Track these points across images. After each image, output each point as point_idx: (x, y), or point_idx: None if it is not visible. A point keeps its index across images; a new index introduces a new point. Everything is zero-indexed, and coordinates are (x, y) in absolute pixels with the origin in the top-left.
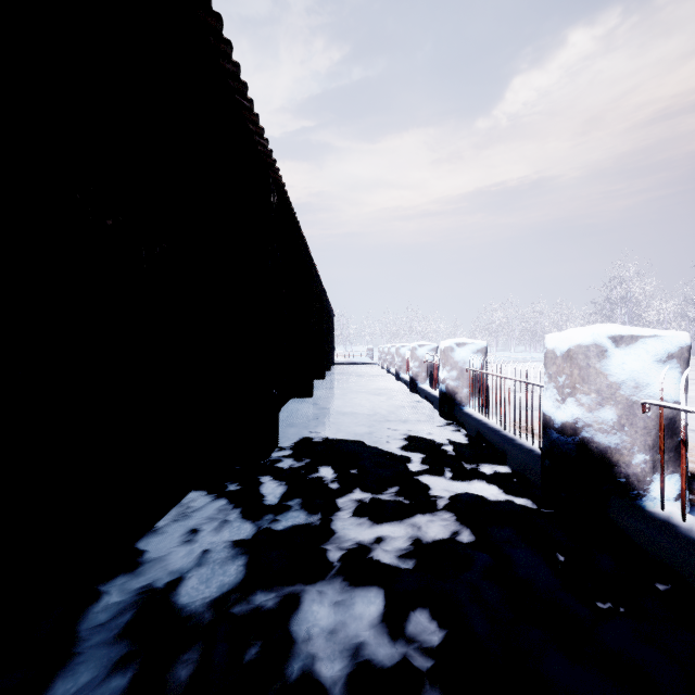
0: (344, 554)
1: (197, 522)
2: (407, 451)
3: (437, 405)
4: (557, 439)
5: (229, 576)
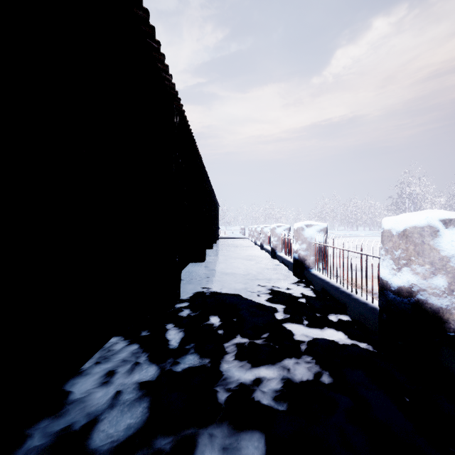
0: (230, 396)
1: (114, 365)
2: (273, 303)
3: (291, 268)
4: (394, 299)
5: (135, 417)
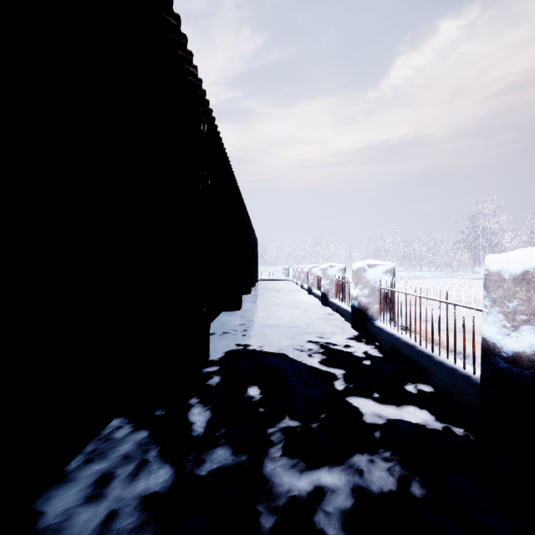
0: (279, 522)
1: (111, 464)
2: (330, 366)
3: (348, 318)
4: (507, 369)
5: None
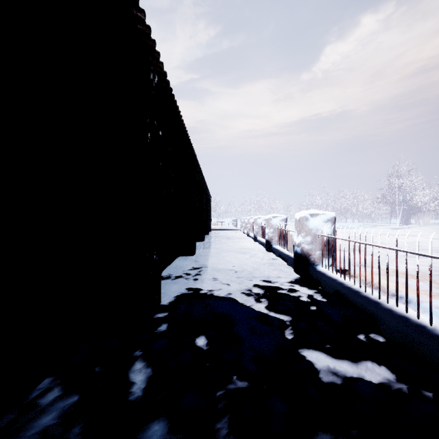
0: None
1: None
2: (277, 312)
3: (290, 263)
4: None
5: None
